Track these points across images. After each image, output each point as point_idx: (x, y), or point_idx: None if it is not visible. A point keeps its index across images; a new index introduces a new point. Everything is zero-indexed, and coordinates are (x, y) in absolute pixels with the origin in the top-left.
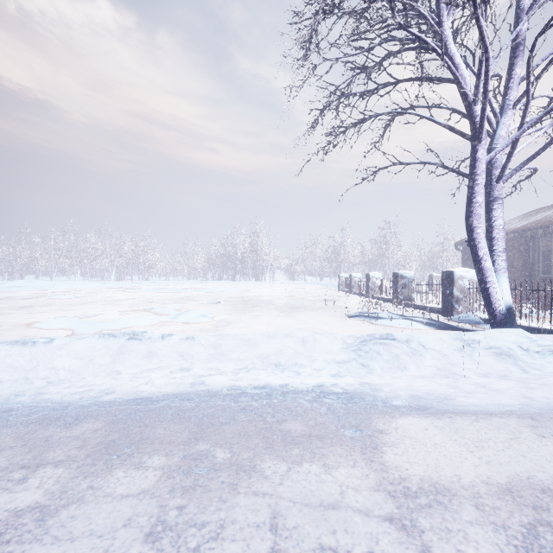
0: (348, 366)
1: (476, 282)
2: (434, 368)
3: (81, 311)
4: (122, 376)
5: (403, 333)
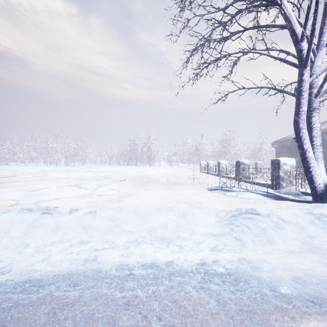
0: (224, 240)
1: (295, 167)
2: (297, 241)
3: (33, 186)
4: (27, 249)
5: (263, 208)
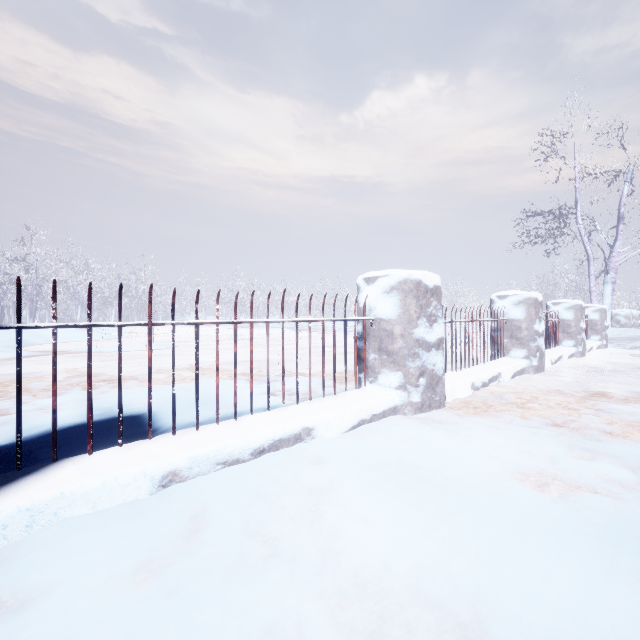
0: None
1: None
2: None
3: None
4: None
5: None
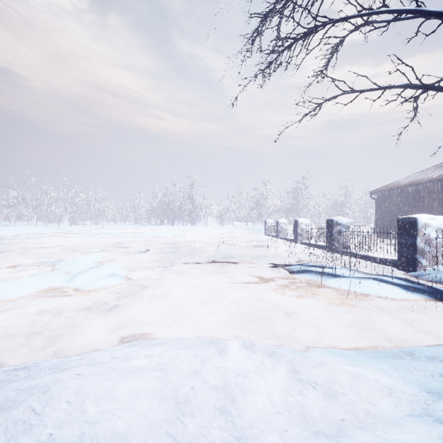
0: None
1: None
2: None
3: None
4: None
5: None
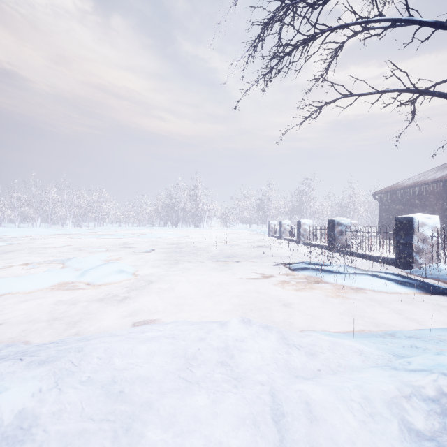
0: None
1: (443, 230)
2: None
3: None
4: None
5: None
